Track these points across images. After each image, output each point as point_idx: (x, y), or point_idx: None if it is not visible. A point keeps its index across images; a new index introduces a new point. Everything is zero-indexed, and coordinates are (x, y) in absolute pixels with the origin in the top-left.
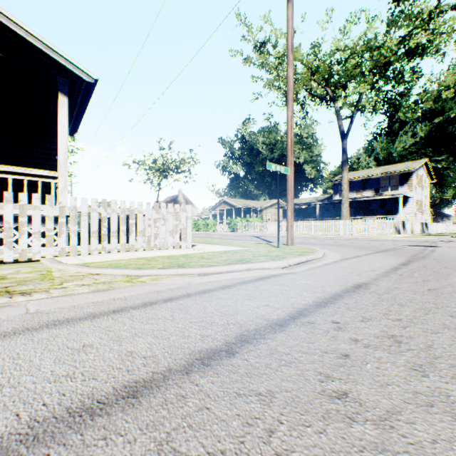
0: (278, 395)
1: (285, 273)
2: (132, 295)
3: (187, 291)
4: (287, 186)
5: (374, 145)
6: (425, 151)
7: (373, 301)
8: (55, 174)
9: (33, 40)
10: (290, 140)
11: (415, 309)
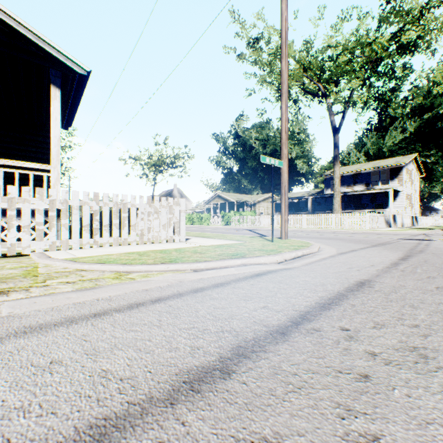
0: (288, 441)
1: (281, 269)
2: (118, 294)
3: (178, 289)
4: (281, 179)
5: (364, 141)
6: (415, 146)
7: (381, 301)
8: (48, 167)
9: (23, 30)
10: (284, 133)
11: (430, 312)
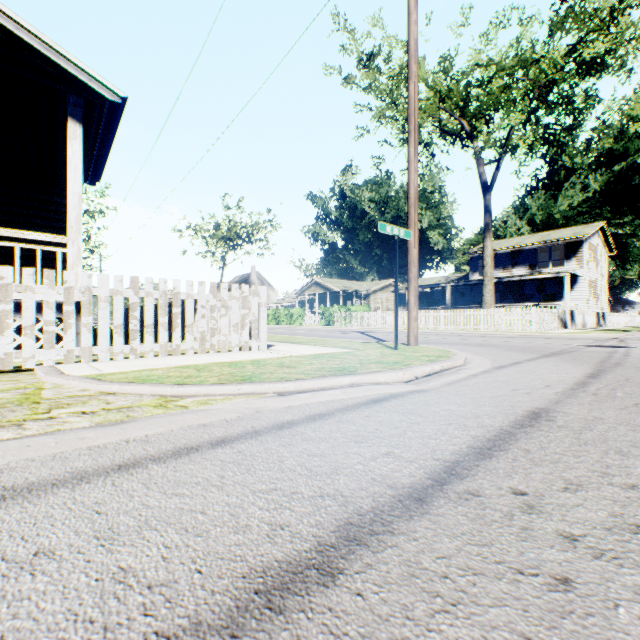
0: None
1: (411, 392)
2: (159, 432)
3: (253, 424)
4: (408, 258)
5: (528, 203)
6: (601, 211)
7: (571, 444)
8: (63, 240)
9: (26, 36)
10: (413, 190)
11: None
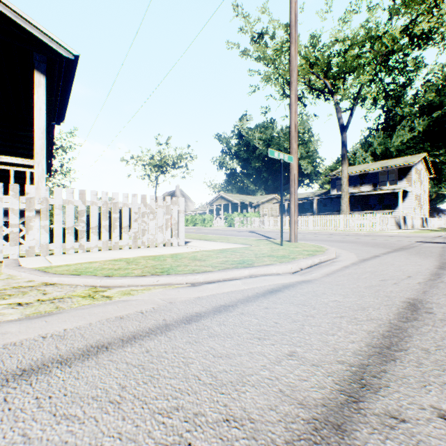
0: None
1: (300, 282)
2: (78, 326)
3: (164, 317)
4: (290, 177)
5: (371, 140)
6: (423, 145)
7: None
8: (31, 163)
9: (0, 6)
10: (293, 126)
11: None
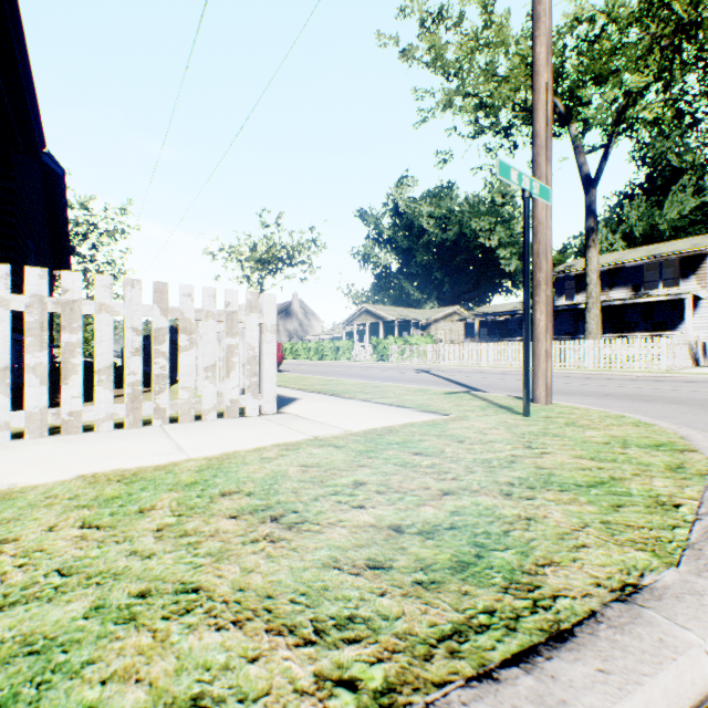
0: None
1: None
2: None
3: None
4: (534, 245)
5: (625, 212)
6: None
7: None
8: None
9: None
10: (543, 122)
11: None
